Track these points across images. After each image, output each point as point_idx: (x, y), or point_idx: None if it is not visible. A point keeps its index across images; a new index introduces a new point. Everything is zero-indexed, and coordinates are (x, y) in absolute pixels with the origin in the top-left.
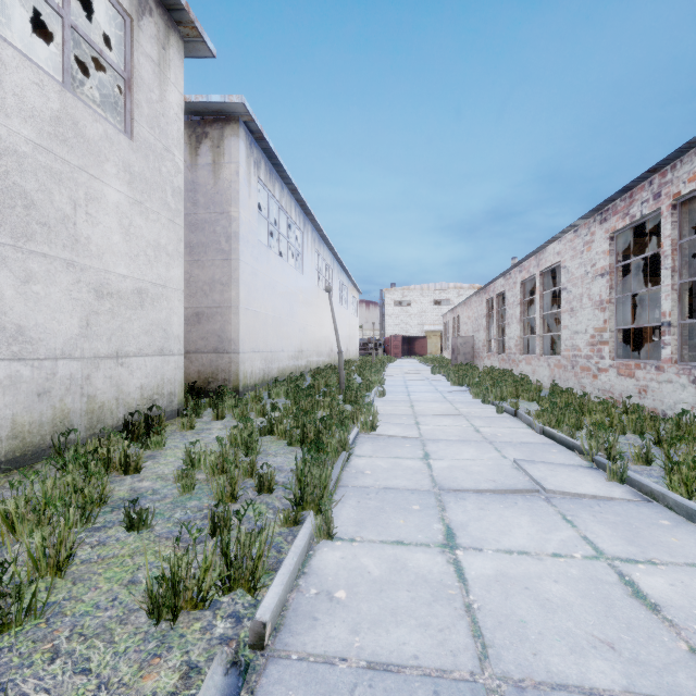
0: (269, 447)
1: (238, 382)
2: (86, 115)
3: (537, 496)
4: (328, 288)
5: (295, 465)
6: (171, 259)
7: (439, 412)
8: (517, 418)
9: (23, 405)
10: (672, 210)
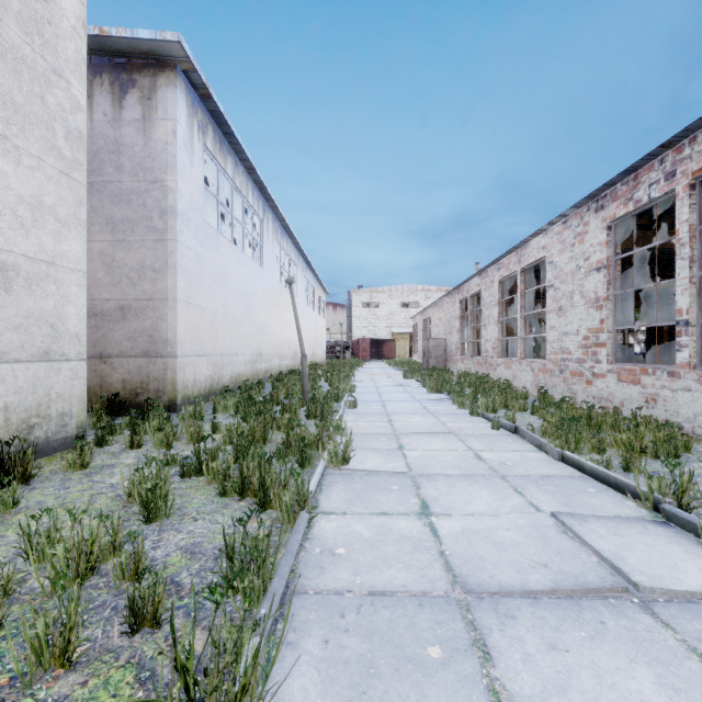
0: (190, 500)
1: (175, 393)
2: None
3: (627, 599)
4: (290, 279)
5: (222, 541)
6: (63, 227)
7: (425, 429)
8: (518, 435)
9: None
10: (691, 190)
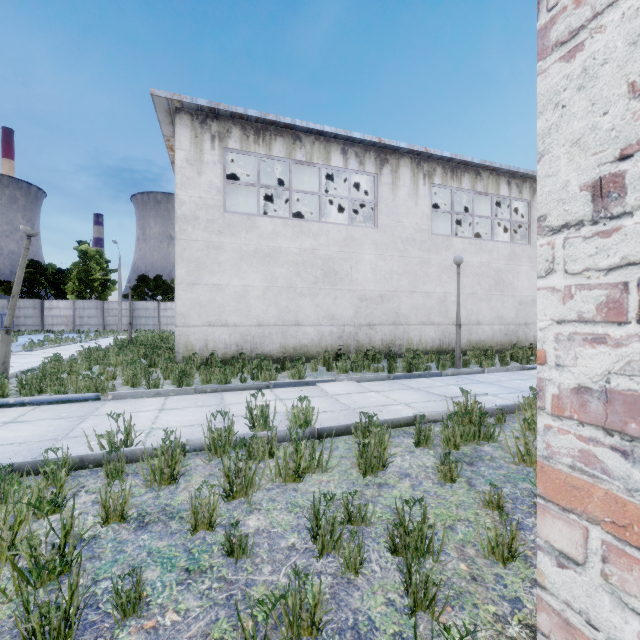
0: None
1: None
2: (516, 247)
3: None
4: None
5: None
6: None
7: None
8: None
9: (502, 337)
10: None
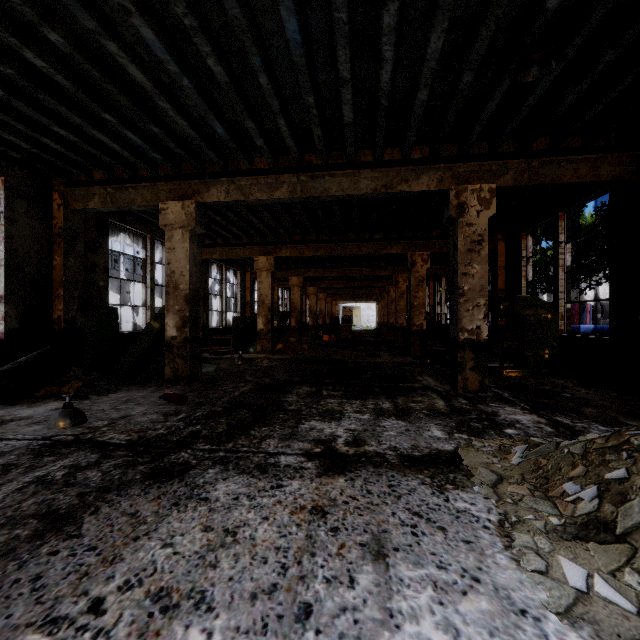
0: None
1: None
2: None
3: None
4: (128, 292)
5: None
6: None
7: None
8: None
9: None
10: (220, 268)
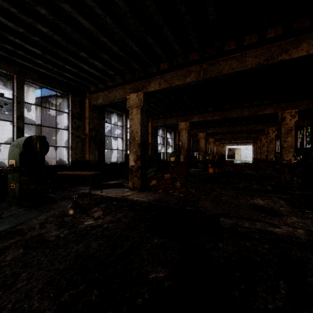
0: None
1: None
2: (1, 115)
3: None
4: None
5: None
6: None
7: None
8: None
9: None
10: (122, 117)
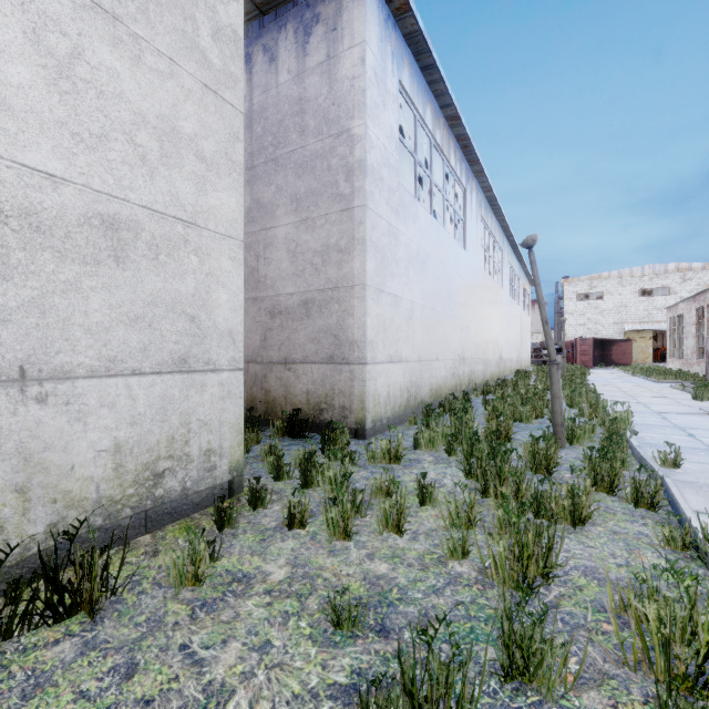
0: None
1: (364, 413)
2: None
3: None
4: (530, 240)
5: None
6: (210, 170)
7: None
8: None
9: None
10: None
